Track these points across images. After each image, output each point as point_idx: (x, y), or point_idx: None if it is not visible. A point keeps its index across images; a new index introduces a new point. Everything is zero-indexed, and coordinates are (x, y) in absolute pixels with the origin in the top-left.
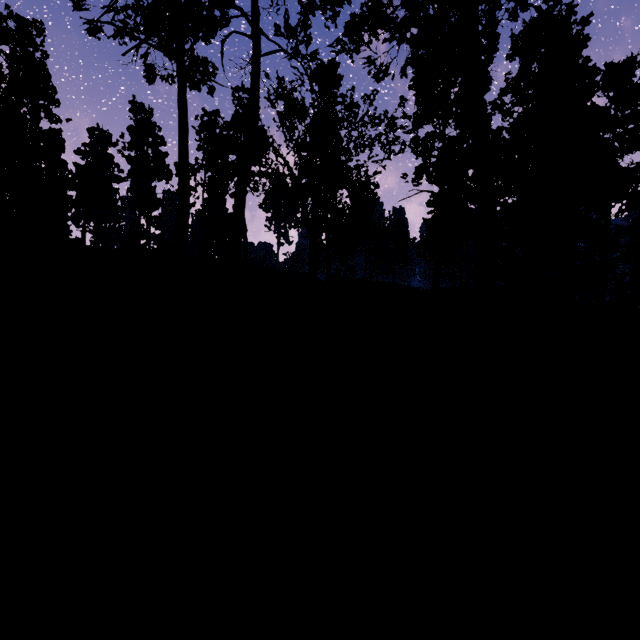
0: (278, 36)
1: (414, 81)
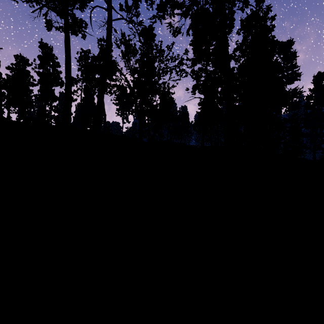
0: (121, 10)
1: (192, 41)
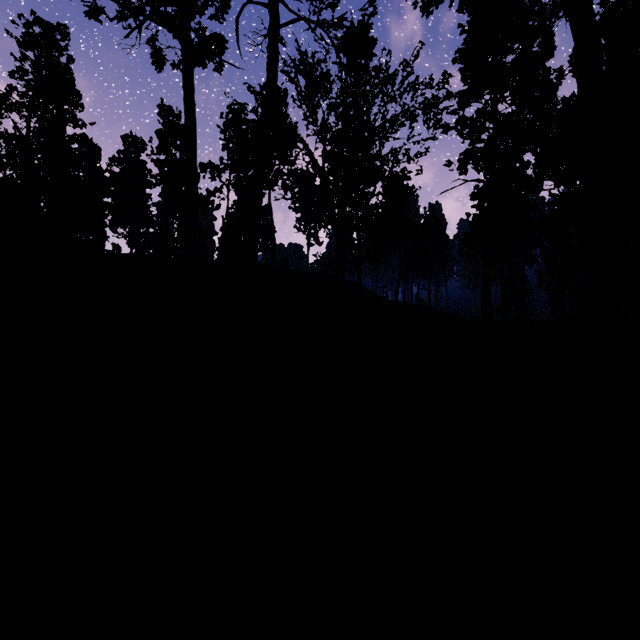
0: None
1: (460, 51)
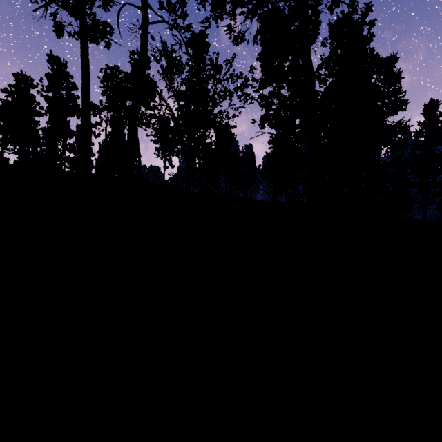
0: (161, 9)
1: (260, 55)
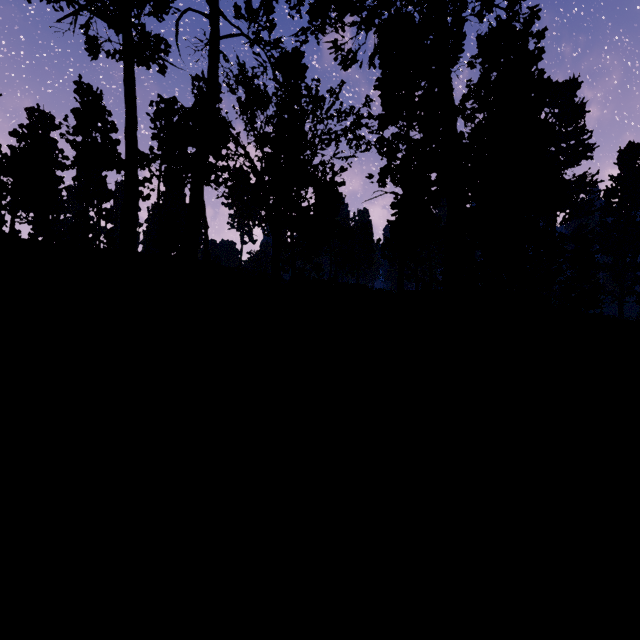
0: (238, 18)
1: (379, 81)
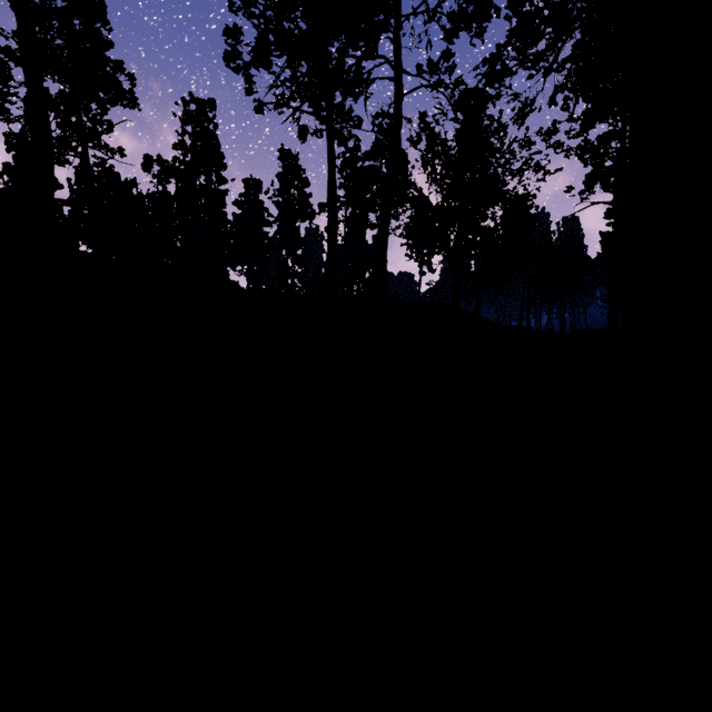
0: (420, 74)
1: None
